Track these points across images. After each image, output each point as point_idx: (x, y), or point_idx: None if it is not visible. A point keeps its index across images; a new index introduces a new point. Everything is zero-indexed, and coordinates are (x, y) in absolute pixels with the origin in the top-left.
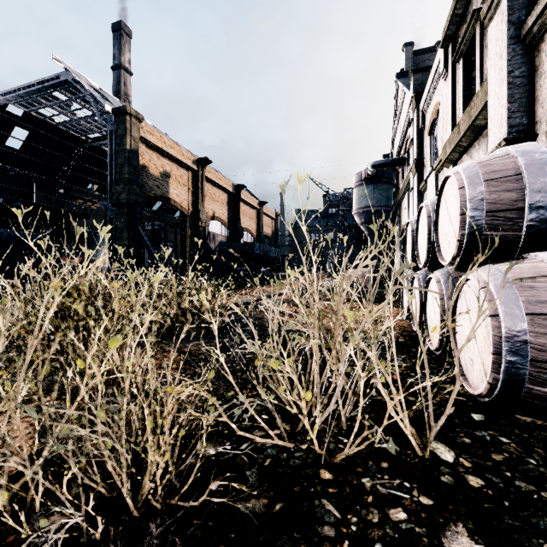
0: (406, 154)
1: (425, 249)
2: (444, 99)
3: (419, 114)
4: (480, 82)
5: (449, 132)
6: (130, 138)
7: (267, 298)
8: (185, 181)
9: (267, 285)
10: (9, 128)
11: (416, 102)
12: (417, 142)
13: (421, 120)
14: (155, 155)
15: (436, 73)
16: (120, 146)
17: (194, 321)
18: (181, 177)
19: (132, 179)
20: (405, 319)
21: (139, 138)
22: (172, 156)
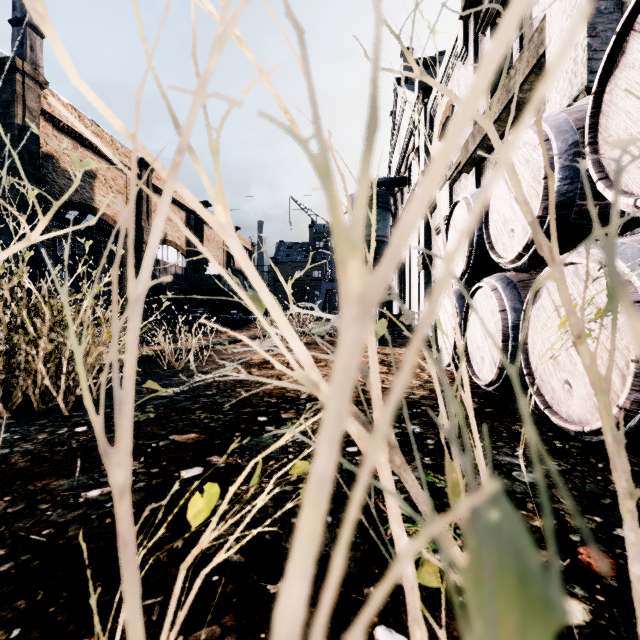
0: (407, 173)
1: (519, 223)
2: (461, 89)
3: (426, 117)
4: (519, 48)
5: (471, 128)
6: (22, 109)
7: (229, 344)
8: (121, 187)
9: (238, 330)
10: None
11: (423, 101)
12: (424, 150)
13: (430, 124)
14: (71, 143)
15: (451, 58)
16: (5, 118)
17: (36, 385)
18: (114, 180)
19: (25, 171)
20: (446, 365)
21: (41, 111)
22: (98, 149)
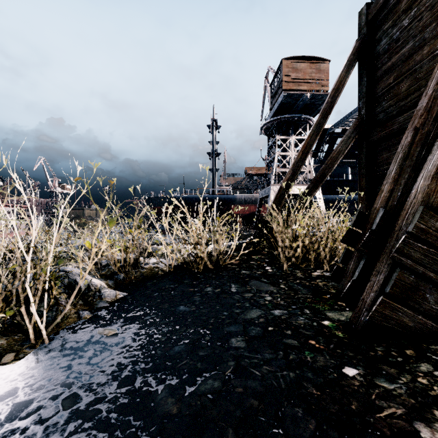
0: None
1: None
2: None
3: None
4: None
5: None
6: None
7: None
8: None
9: None
10: (335, 140)
11: None
12: None
13: None
14: None
15: None
16: None
17: None
18: None
19: None
20: None
21: None
22: None
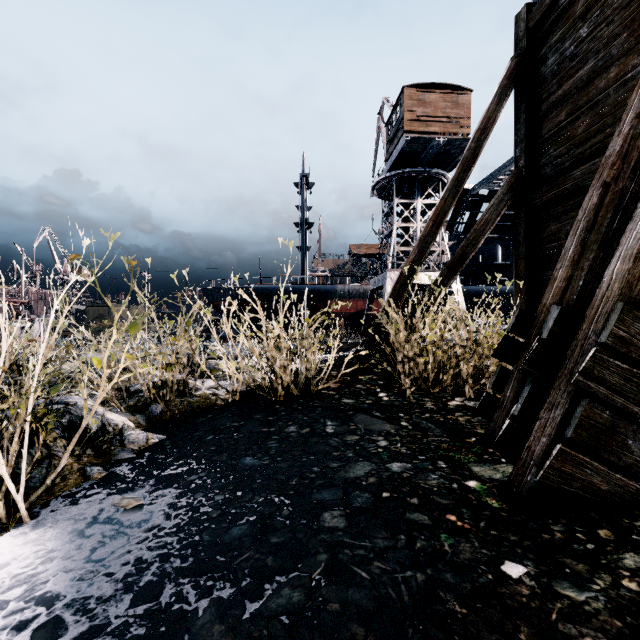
0: None
1: None
2: None
3: None
4: None
5: None
6: None
7: None
8: None
9: None
10: (479, 207)
11: None
12: None
13: None
14: None
15: None
16: None
17: None
18: None
19: None
20: None
21: None
22: None
